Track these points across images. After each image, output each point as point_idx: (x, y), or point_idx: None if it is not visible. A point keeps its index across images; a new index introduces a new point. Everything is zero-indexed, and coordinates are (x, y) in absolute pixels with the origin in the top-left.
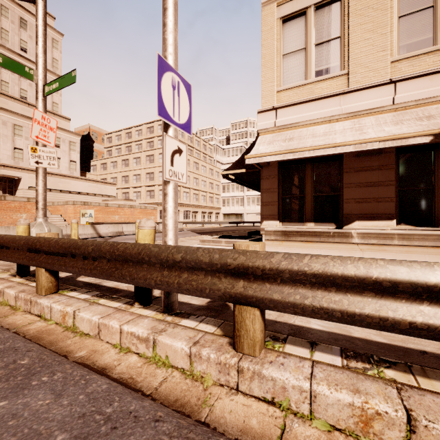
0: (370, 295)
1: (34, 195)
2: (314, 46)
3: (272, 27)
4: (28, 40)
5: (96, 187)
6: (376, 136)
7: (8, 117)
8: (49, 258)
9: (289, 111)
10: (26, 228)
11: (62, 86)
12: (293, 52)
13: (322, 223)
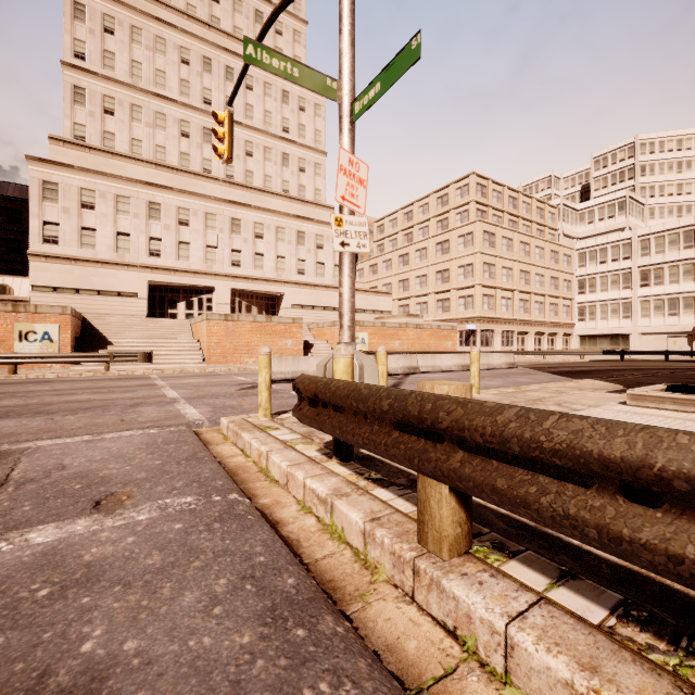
0: None
1: (296, 315)
2: None
3: None
4: (290, 116)
5: (365, 299)
6: None
7: (271, 219)
8: (491, 470)
9: None
10: (348, 364)
11: (389, 83)
12: None
13: None
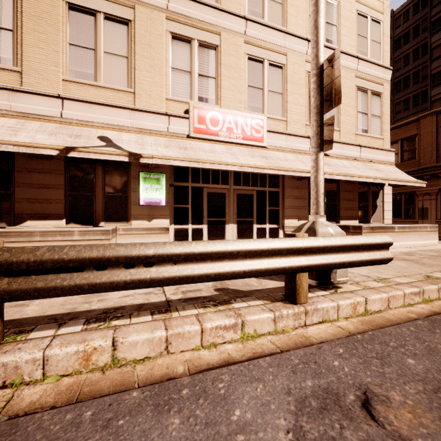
0: None
1: None
2: None
3: None
4: None
5: None
6: (17, 140)
7: None
8: None
9: None
10: None
11: None
12: None
13: None
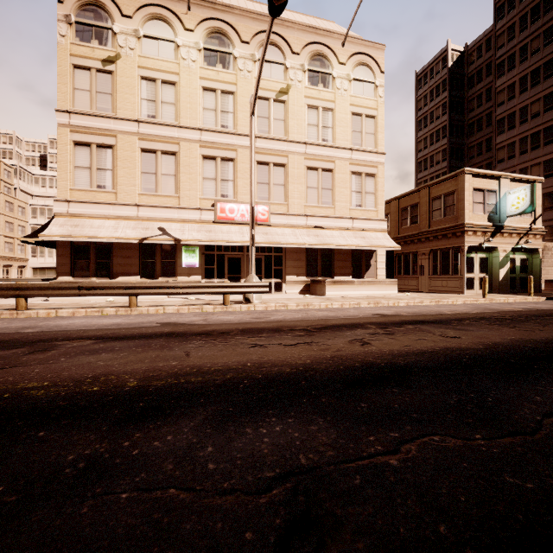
0: (51, 290)
1: None
2: (96, 169)
3: (66, 144)
4: None
5: None
6: (119, 235)
7: None
8: None
9: (78, 206)
10: None
11: None
12: (83, 167)
13: (101, 278)
